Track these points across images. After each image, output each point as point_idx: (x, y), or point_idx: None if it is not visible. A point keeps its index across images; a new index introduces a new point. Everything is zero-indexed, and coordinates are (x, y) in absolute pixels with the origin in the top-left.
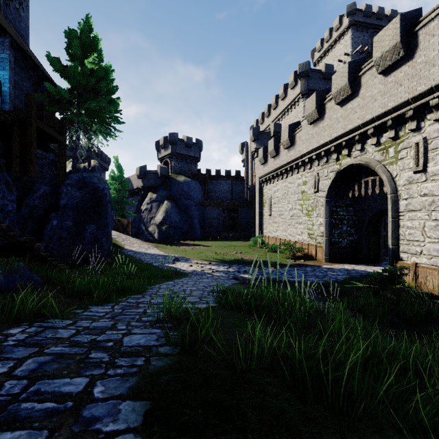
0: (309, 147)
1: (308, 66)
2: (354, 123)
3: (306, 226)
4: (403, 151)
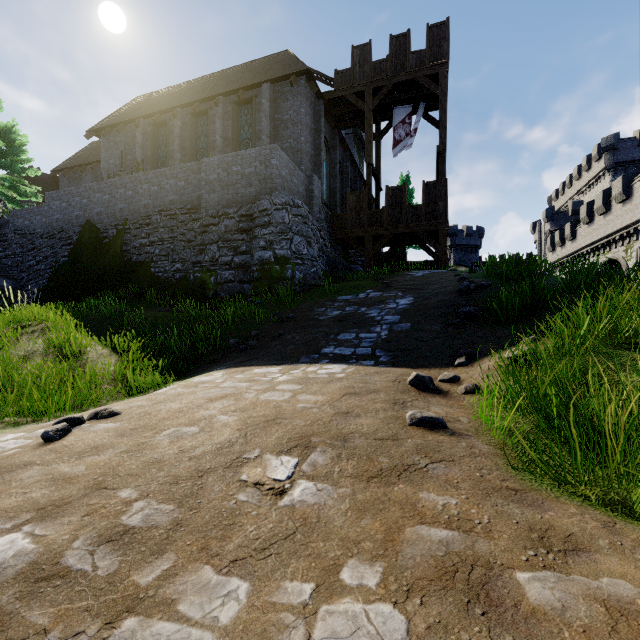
0: (585, 242)
1: (613, 140)
2: (608, 231)
3: None
4: (633, 253)
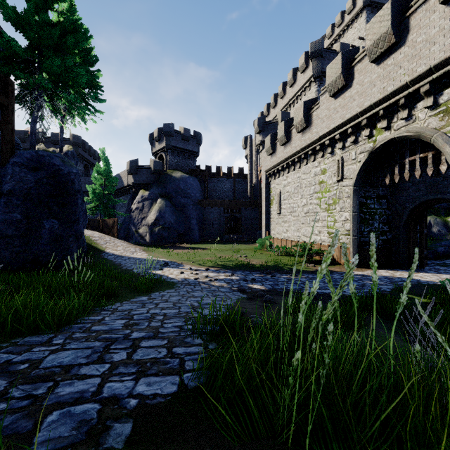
0: (330, 125)
1: (321, 45)
2: (398, 82)
3: (325, 224)
4: None
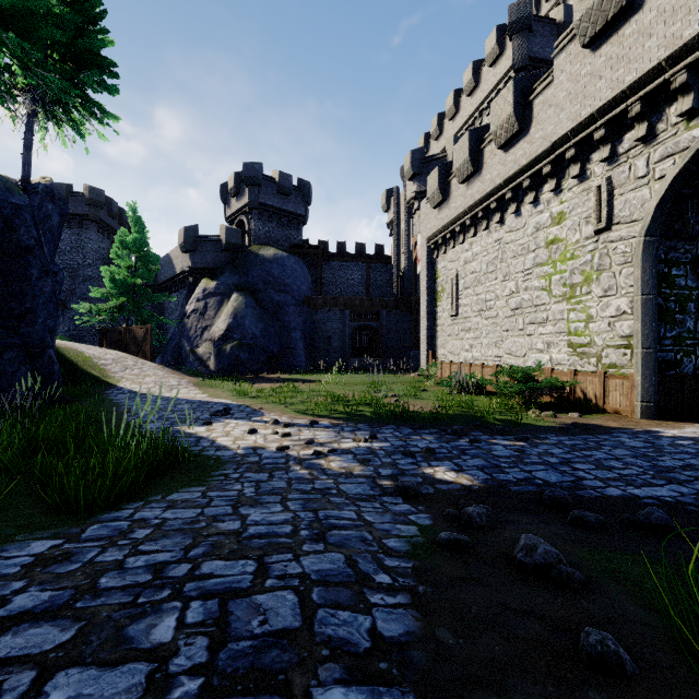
0: (580, 111)
1: (530, 7)
2: None
3: (563, 327)
4: None
